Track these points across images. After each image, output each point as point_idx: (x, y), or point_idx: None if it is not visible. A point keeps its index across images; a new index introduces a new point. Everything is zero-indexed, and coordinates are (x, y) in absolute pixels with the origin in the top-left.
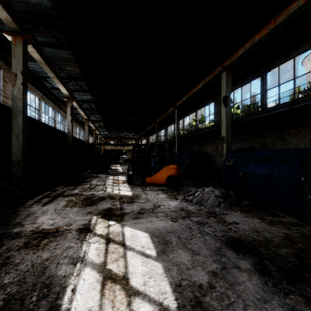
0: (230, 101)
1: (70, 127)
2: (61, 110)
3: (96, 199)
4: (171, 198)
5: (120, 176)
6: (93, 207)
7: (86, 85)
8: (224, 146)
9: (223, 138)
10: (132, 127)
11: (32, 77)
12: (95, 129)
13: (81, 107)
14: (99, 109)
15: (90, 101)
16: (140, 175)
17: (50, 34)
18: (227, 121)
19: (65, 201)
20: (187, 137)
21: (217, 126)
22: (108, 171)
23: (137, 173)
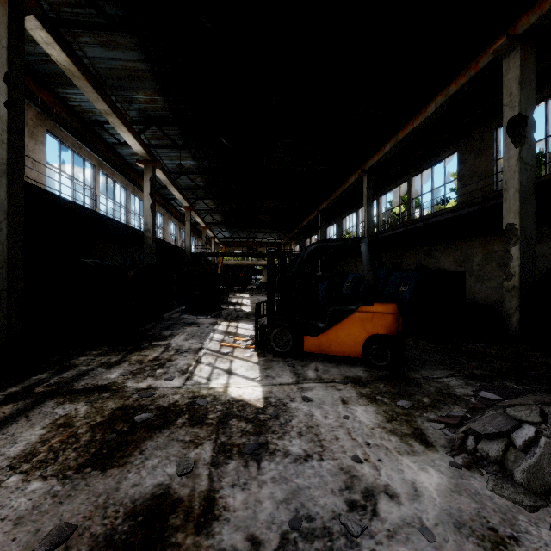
0: (532, 128)
1: (150, 220)
2: (141, 190)
3: (146, 420)
4: (403, 434)
5: (242, 323)
6: (102, 482)
7: (181, 135)
8: (512, 250)
9: (508, 229)
10: (274, 222)
11: (78, 121)
12: (206, 226)
13: (178, 184)
14: (210, 187)
15: (192, 171)
16: (287, 329)
17: (84, 0)
18: (524, 182)
19: (47, 425)
20: (389, 236)
21: (484, 201)
22: (219, 311)
23: (279, 324)
